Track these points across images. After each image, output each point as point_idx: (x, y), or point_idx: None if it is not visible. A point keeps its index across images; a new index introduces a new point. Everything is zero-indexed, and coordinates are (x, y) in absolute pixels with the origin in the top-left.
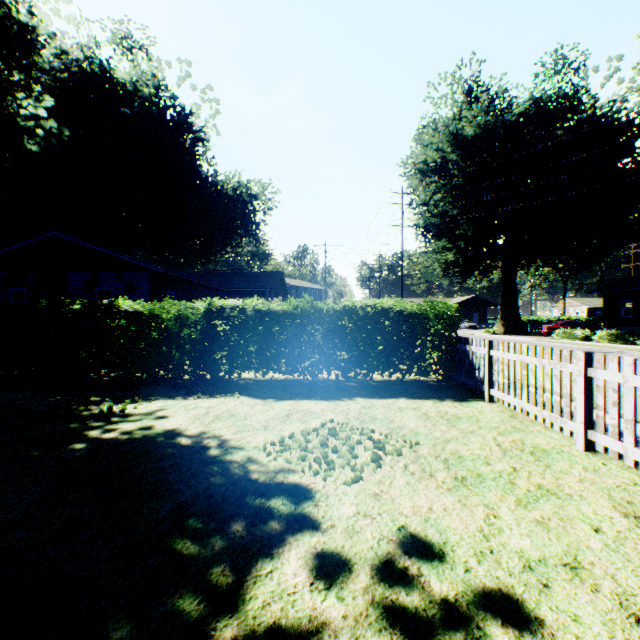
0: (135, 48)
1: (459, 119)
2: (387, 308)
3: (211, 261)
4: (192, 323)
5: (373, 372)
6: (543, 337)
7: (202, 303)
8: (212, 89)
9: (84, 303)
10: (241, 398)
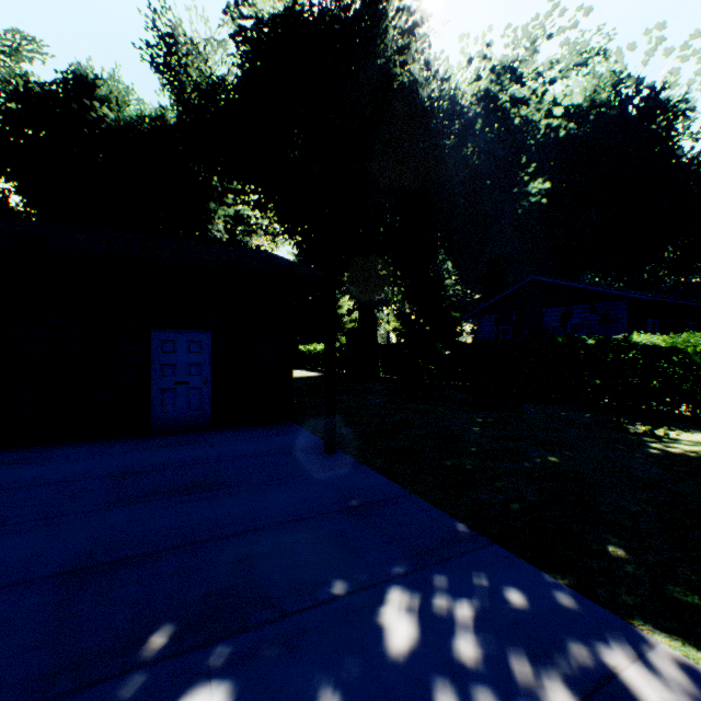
0: (589, 59)
1: None
2: None
3: (693, 270)
4: None
5: None
6: None
7: None
8: (698, 35)
9: (597, 339)
10: None
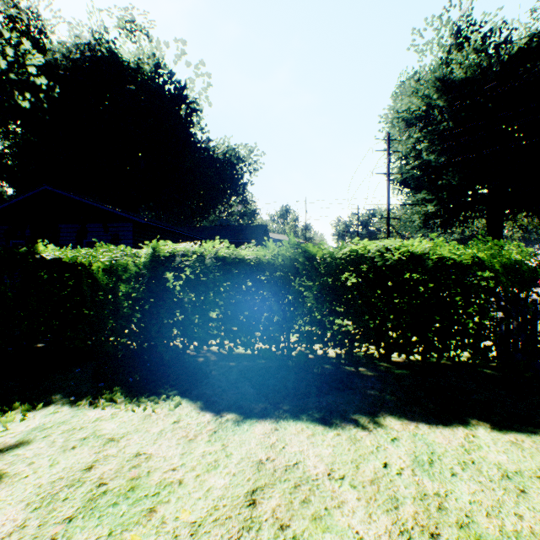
0: (137, 31)
1: (446, 63)
2: (418, 254)
3: (205, 218)
4: (133, 276)
5: (397, 355)
6: (539, 288)
7: (146, 249)
8: (204, 64)
9: None
10: (180, 407)
